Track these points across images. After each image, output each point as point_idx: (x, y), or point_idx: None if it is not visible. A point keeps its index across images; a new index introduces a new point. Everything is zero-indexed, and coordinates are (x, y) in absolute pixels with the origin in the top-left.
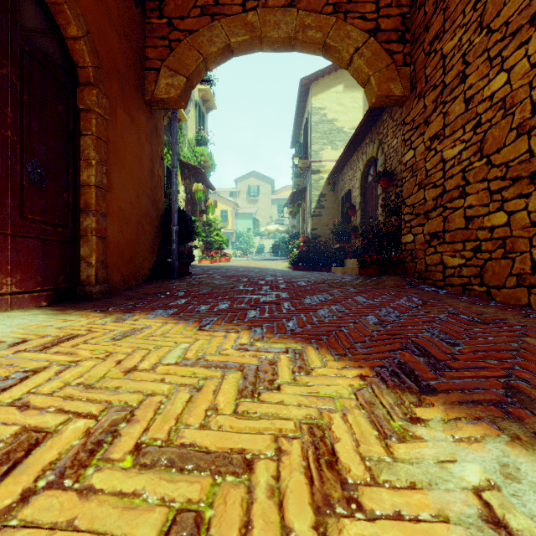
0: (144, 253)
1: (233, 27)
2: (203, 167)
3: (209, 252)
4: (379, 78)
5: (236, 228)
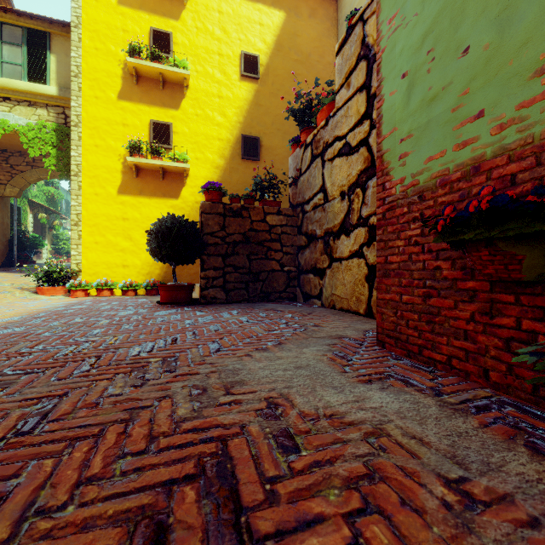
0: None
1: (41, 172)
2: (52, 197)
3: (58, 255)
4: None
5: None
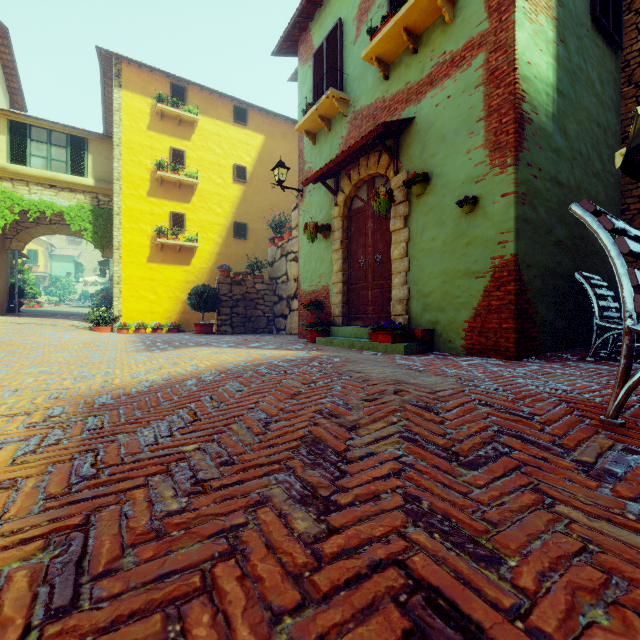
0: (5, 303)
1: (46, 229)
2: None
3: (25, 301)
4: (104, 252)
5: (51, 271)
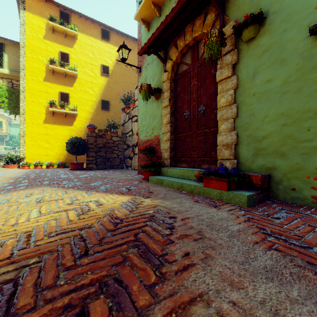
0: None
1: None
2: None
3: None
4: None
5: (10, 132)
